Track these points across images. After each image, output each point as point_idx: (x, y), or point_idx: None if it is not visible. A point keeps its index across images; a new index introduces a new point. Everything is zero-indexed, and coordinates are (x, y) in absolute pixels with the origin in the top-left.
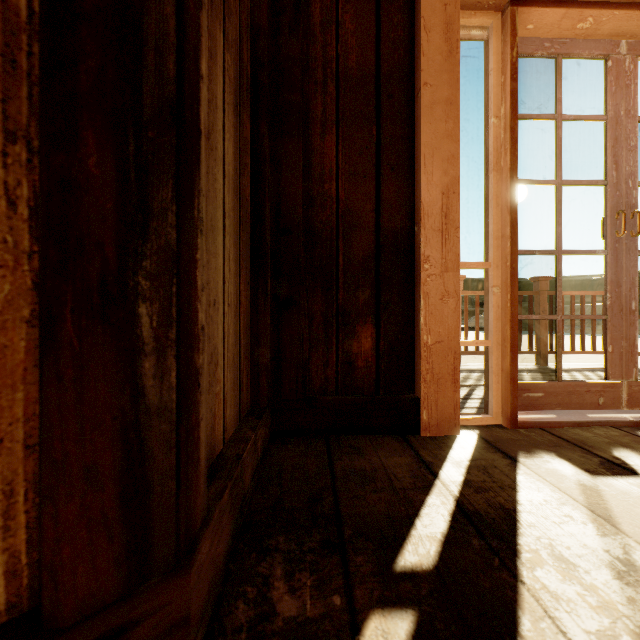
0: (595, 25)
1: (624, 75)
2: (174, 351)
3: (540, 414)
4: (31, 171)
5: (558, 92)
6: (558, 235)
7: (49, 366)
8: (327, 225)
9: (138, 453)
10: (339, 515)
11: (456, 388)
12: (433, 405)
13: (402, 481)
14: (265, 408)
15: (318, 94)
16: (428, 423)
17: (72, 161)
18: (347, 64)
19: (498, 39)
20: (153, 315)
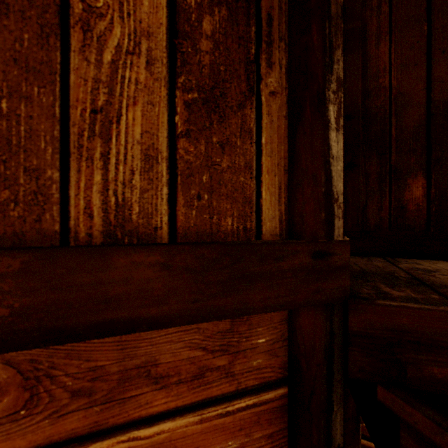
0: None
1: None
2: (342, 131)
3: None
4: (285, 53)
5: None
6: None
7: (299, 129)
8: (381, 108)
9: (329, 176)
10: (415, 278)
11: None
12: None
13: None
14: None
15: (373, 17)
16: None
17: (308, 39)
18: None
19: None
20: (334, 111)
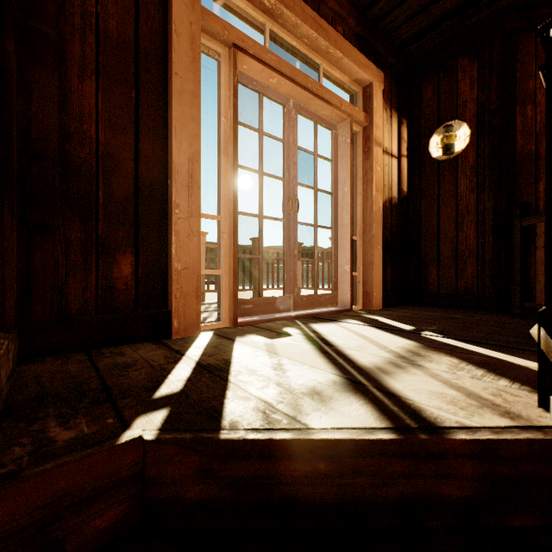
0: (278, 84)
1: (292, 120)
2: None
3: (251, 318)
4: None
5: (261, 116)
6: (261, 205)
7: None
8: (86, 162)
9: None
10: (106, 387)
11: (199, 301)
12: (182, 315)
13: (158, 361)
14: (14, 327)
15: (76, 39)
16: (178, 329)
17: None
18: (108, 26)
19: (226, 65)
20: None
